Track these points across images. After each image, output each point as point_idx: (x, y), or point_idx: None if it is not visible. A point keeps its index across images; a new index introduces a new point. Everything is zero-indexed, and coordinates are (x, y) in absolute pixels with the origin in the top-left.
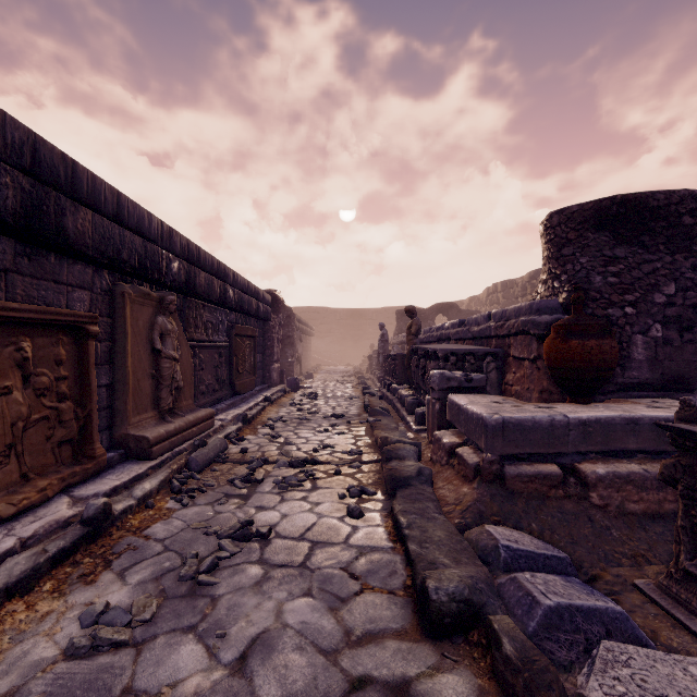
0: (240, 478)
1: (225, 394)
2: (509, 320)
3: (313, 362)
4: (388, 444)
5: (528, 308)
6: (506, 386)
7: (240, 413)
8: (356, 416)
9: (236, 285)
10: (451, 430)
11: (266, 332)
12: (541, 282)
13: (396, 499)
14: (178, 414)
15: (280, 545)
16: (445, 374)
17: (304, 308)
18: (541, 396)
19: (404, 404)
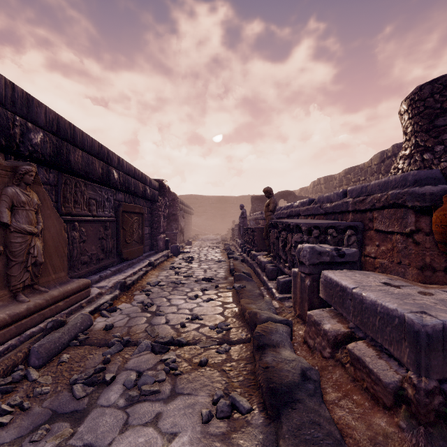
0: (84, 378)
1: (112, 262)
2: (371, 195)
3: (193, 232)
4: (257, 322)
5: (400, 181)
6: (367, 258)
7: (118, 280)
8: (223, 279)
9: (122, 169)
10: (327, 310)
11: (153, 210)
12: (403, 158)
13: (284, 438)
14: (39, 290)
15: None
16: (316, 248)
17: (187, 196)
18: (422, 273)
19: (263, 269)
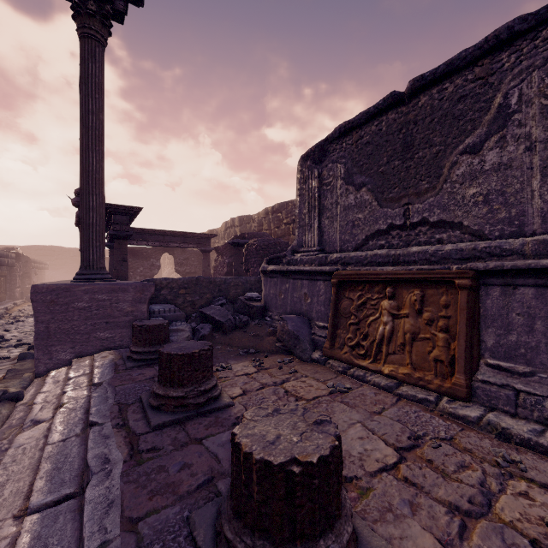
0: (13, 317)
1: None
2: None
3: None
4: None
5: None
6: None
7: (4, 307)
8: None
9: None
10: None
11: (12, 272)
12: None
13: None
14: None
15: (28, 321)
16: None
17: (40, 247)
18: None
19: None
